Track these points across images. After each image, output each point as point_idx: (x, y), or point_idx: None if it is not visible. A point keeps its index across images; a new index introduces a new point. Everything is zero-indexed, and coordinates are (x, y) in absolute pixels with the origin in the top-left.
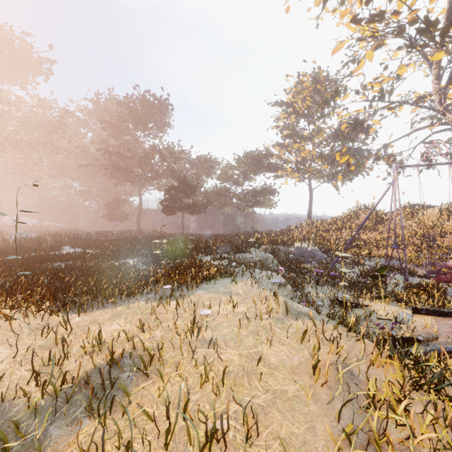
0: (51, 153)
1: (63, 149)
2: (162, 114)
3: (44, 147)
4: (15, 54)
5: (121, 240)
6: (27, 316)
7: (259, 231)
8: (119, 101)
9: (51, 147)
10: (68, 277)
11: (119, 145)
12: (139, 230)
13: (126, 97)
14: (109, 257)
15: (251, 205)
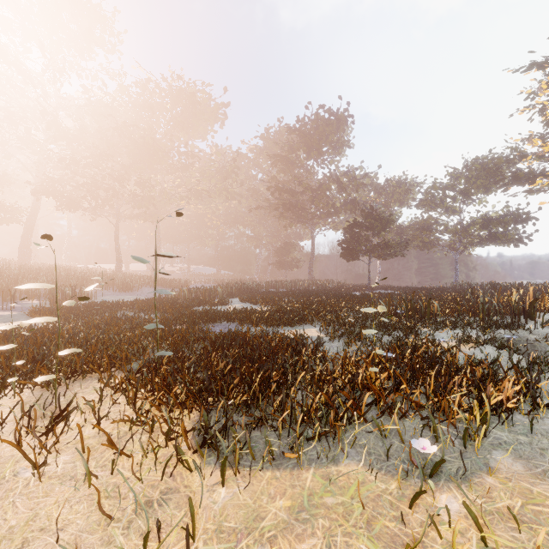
0: (226, 200)
1: (235, 194)
2: (340, 131)
3: (220, 194)
4: (198, 108)
5: (292, 293)
6: (145, 454)
7: (502, 283)
8: (290, 127)
9: (225, 193)
10: (223, 362)
11: (289, 180)
12: (312, 280)
13: (297, 122)
14: (280, 320)
15: (479, 243)
